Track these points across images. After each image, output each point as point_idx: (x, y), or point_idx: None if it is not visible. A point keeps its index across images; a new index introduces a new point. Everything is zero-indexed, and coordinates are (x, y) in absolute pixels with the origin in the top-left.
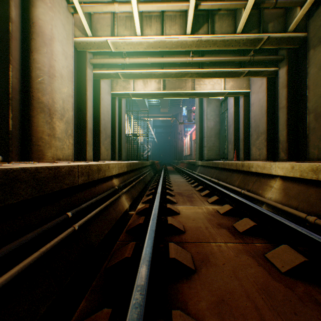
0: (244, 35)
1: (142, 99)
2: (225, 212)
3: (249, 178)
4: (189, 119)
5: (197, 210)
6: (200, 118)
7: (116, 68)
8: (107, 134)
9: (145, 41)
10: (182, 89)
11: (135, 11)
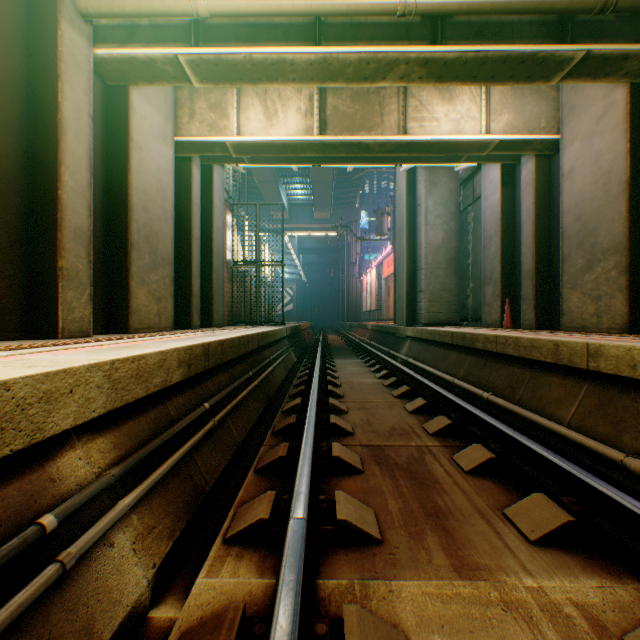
0: None
1: (275, 190)
2: None
3: (638, 406)
4: (379, 229)
5: None
6: (410, 222)
7: (172, 43)
8: (157, 254)
9: None
10: (373, 132)
11: None
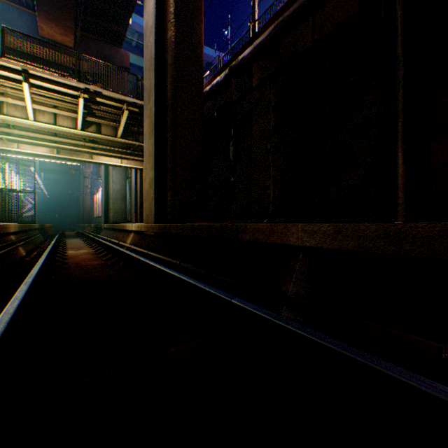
0: (123, 140)
1: None
2: (98, 250)
3: (126, 234)
4: (98, 174)
5: (81, 251)
6: (107, 179)
7: None
8: None
9: (39, 126)
10: (81, 156)
11: (30, 109)
